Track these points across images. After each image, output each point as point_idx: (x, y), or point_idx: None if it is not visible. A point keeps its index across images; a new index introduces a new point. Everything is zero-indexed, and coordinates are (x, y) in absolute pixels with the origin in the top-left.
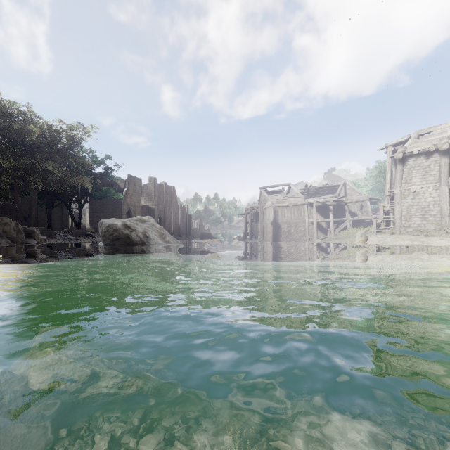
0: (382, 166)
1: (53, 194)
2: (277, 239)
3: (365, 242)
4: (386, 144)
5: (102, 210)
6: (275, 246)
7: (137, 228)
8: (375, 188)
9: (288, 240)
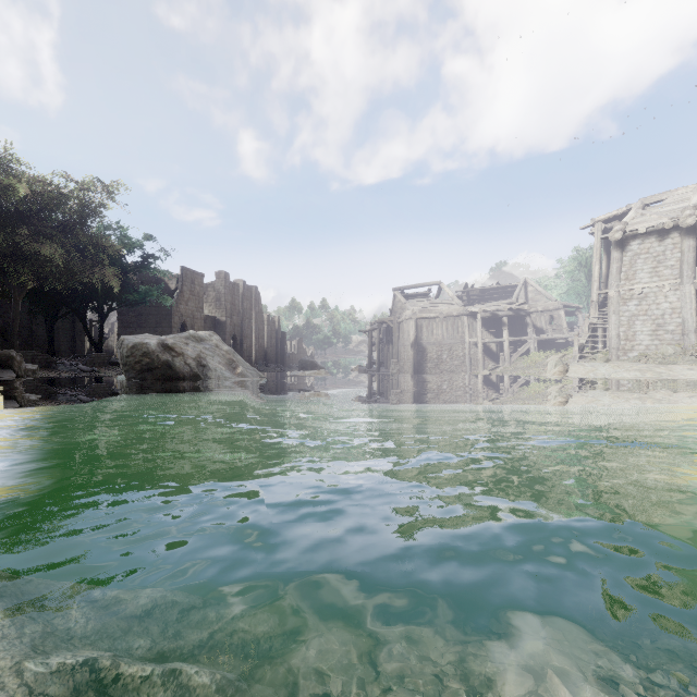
0: (583, 257)
1: (55, 296)
2: (420, 370)
3: (565, 374)
4: (592, 219)
5: (139, 324)
6: (418, 381)
7: (186, 351)
8: (572, 291)
9: (438, 371)
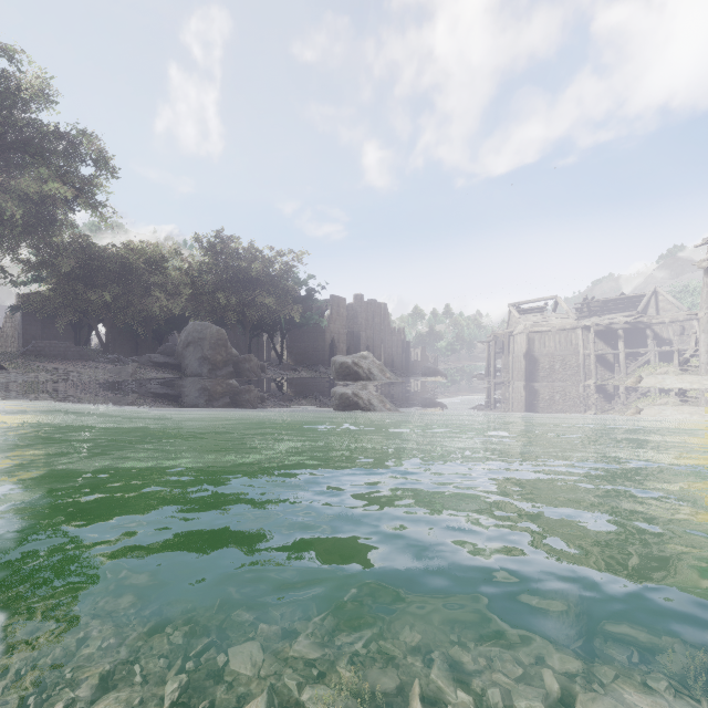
0: None
1: (258, 324)
2: (532, 378)
3: (637, 384)
4: (704, 239)
5: (302, 339)
6: (528, 388)
7: (363, 365)
8: None
9: (550, 380)
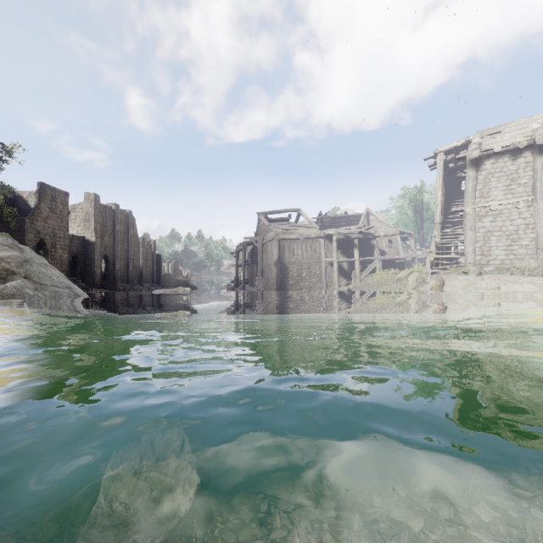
0: (412, 192)
1: None
2: (283, 287)
3: (442, 288)
4: (436, 150)
5: None
6: (282, 297)
7: None
8: (401, 222)
9: (298, 288)
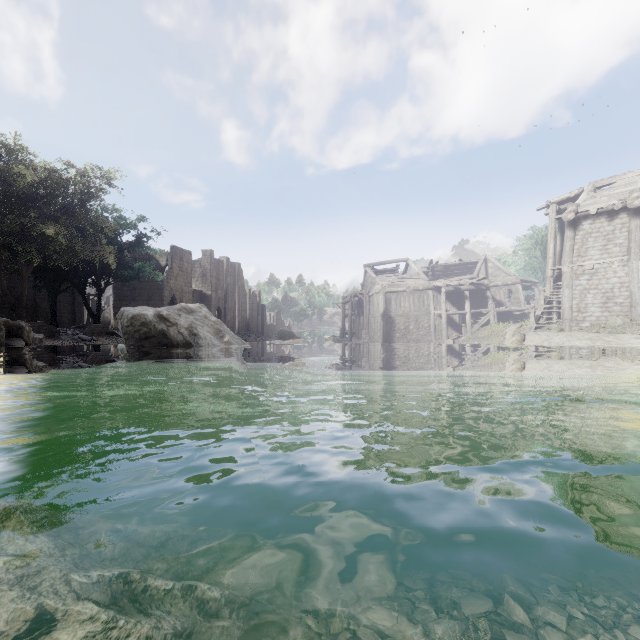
0: (538, 235)
1: (57, 272)
2: (389, 339)
3: (522, 342)
4: (547, 201)
5: (132, 297)
6: (387, 349)
7: (179, 322)
8: (529, 267)
9: (405, 340)
